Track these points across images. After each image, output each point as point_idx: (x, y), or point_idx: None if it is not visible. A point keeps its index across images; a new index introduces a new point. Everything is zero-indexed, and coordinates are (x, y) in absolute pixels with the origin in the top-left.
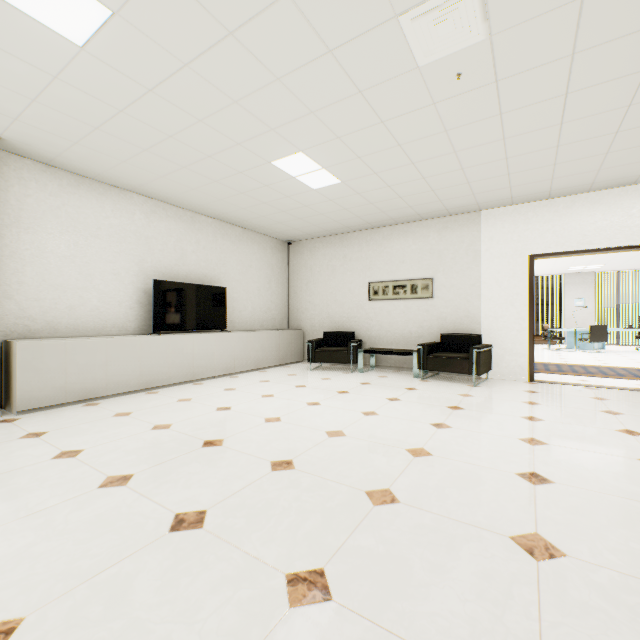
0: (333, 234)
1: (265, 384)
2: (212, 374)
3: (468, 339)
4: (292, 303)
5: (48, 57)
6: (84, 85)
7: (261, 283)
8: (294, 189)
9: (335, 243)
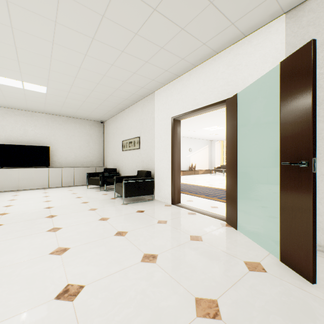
0: (113, 115)
1: (38, 194)
2: (32, 187)
3: (143, 174)
4: (104, 153)
5: None
6: None
7: (82, 143)
8: (39, 94)
9: (114, 120)
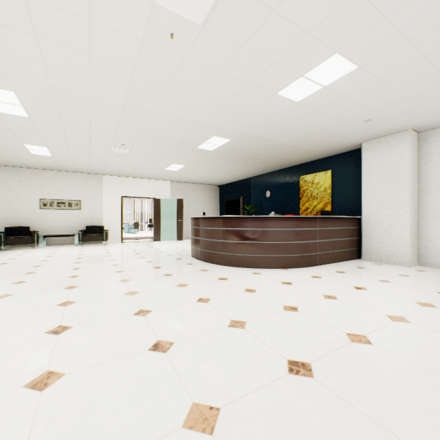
0: (10, 166)
1: None
2: None
3: (100, 228)
4: None
5: None
6: None
7: None
8: (20, 151)
9: (11, 171)
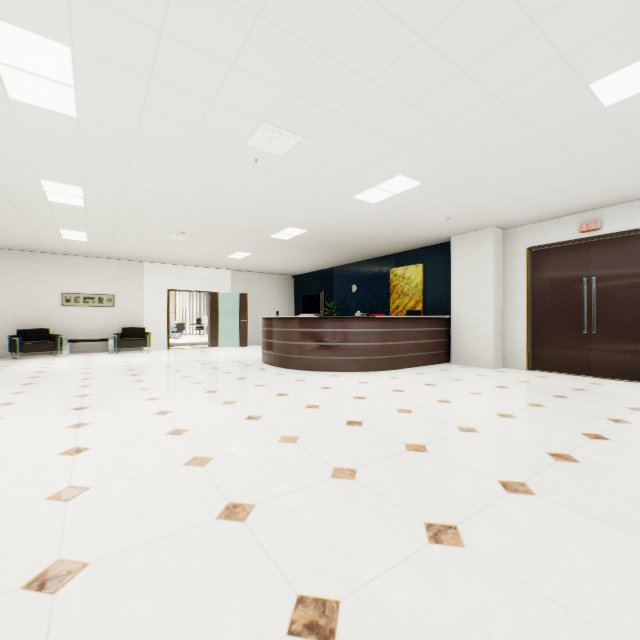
0: (23, 250)
1: (16, 366)
2: None
3: (140, 330)
4: None
5: (23, 194)
6: (17, 198)
7: None
8: (49, 235)
9: (24, 257)
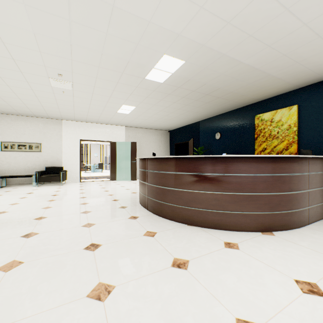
0: None
1: None
2: None
3: (58, 168)
4: None
5: None
6: None
7: None
8: None
9: None
